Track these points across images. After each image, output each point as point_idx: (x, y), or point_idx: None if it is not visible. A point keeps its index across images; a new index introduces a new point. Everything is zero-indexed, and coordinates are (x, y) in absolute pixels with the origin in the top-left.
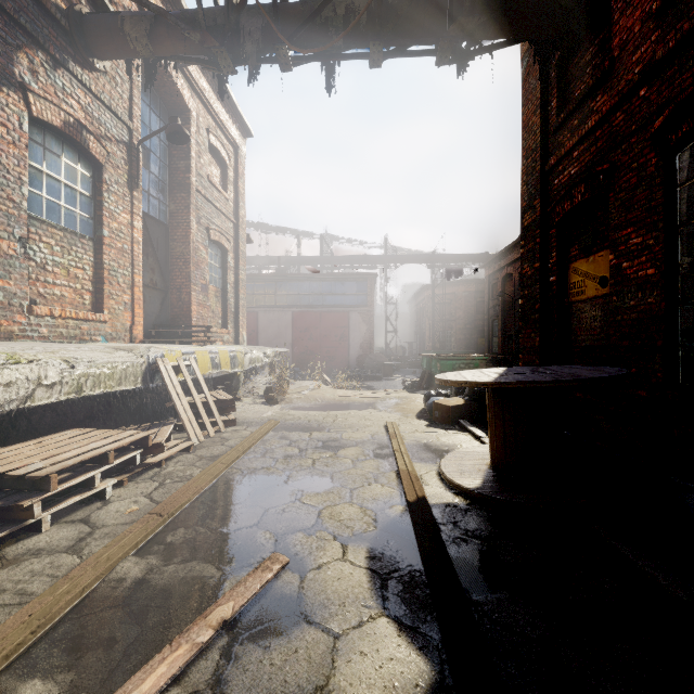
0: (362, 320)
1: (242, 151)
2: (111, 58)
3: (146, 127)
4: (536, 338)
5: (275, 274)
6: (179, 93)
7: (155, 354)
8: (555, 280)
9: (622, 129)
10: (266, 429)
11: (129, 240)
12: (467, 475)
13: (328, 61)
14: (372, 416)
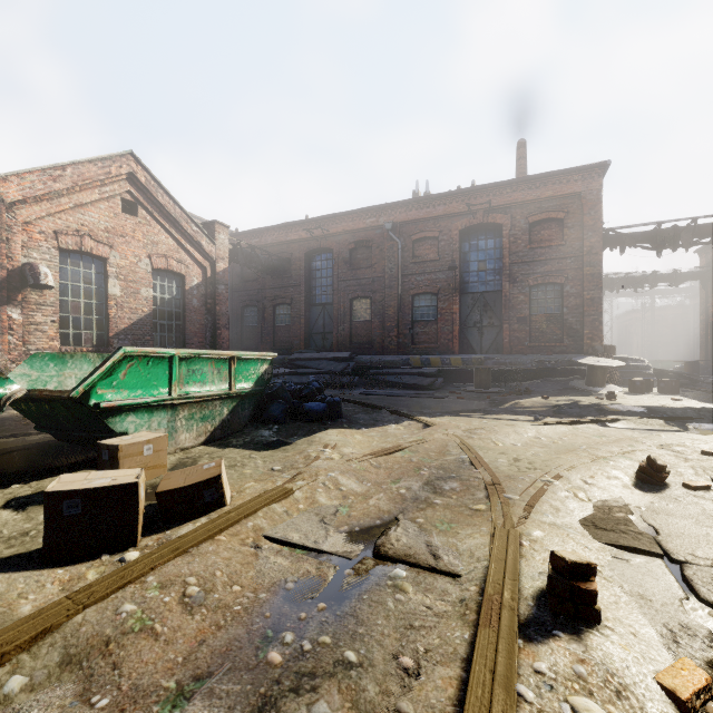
0: None
1: None
2: None
3: None
4: (703, 354)
5: None
6: None
7: None
8: (709, 338)
9: None
10: None
11: None
12: None
13: (635, 285)
14: None
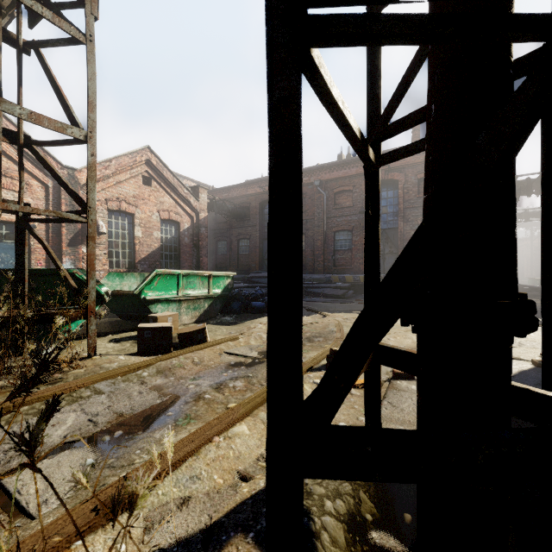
0: None
1: None
2: None
3: None
4: None
5: None
6: None
7: None
8: None
9: None
10: None
11: None
12: None
13: None
14: None
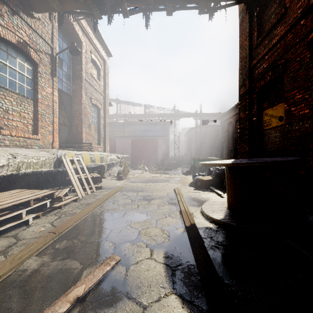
0: (163, 143)
1: (107, 63)
2: (41, 11)
3: (61, 49)
4: (246, 148)
5: (123, 122)
6: (76, 33)
7: (61, 153)
8: (256, 119)
9: (291, 42)
10: (116, 191)
11: (51, 101)
12: (216, 212)
13: (146, 13)
14: (167, 185)
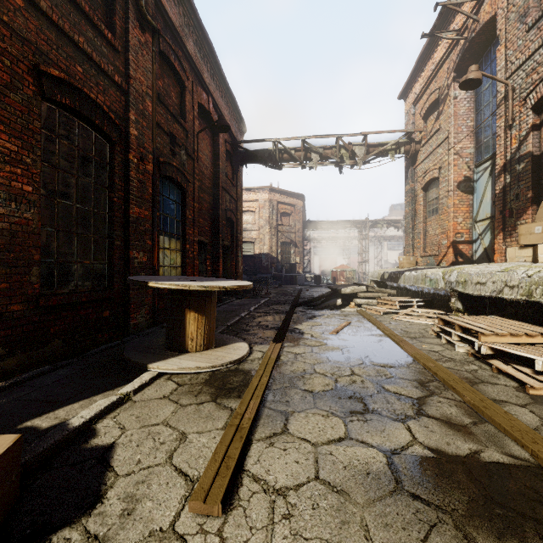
0: None
1: None
2: None
3: None
4: None
5: None
6: None
7: None
8: None
9: None
10: (540, 450)
11: None
12: (236, 347)
13: None
14: None
